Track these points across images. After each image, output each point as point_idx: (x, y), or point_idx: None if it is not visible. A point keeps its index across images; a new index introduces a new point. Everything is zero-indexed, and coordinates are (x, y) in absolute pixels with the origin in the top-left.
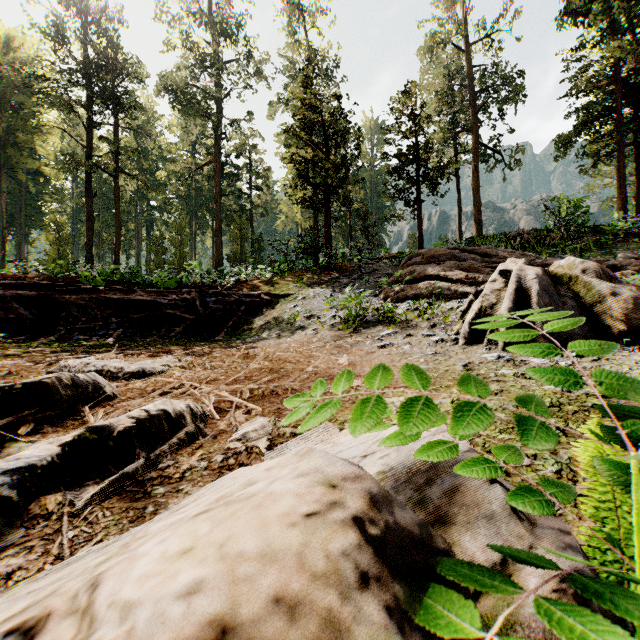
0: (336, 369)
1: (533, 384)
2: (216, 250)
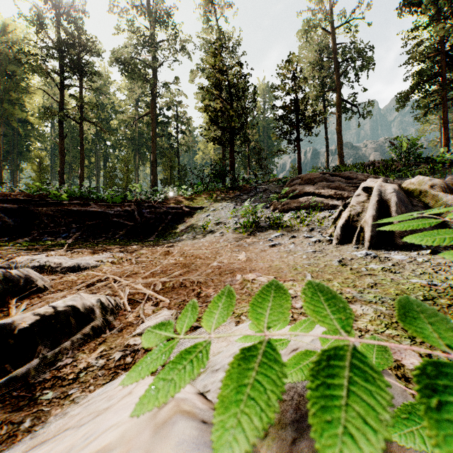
0: (236, 264)
1: (400, 277)
2: (152, 176)
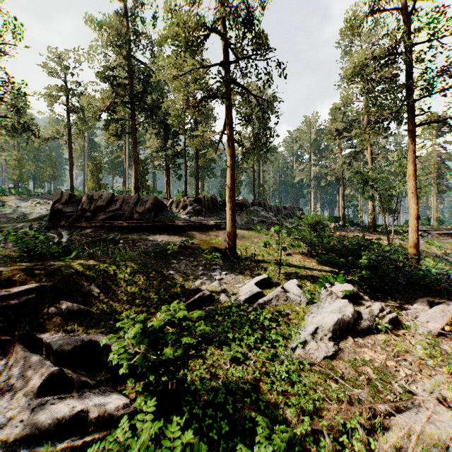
0: None
1: None
2: None
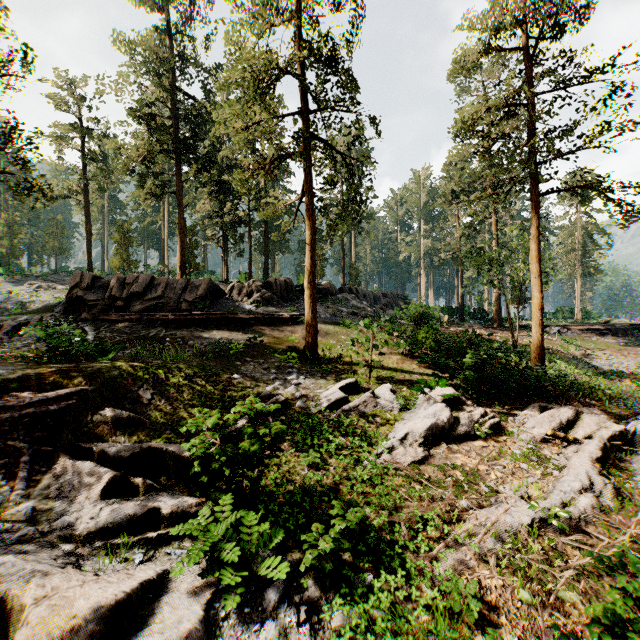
0: None
1: None
2: None
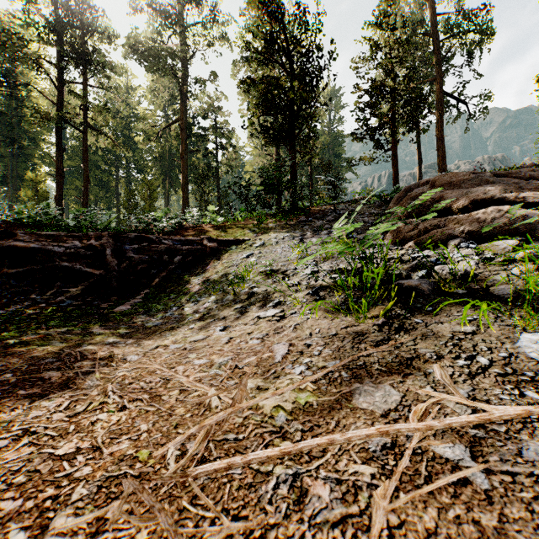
0: None
1: None
2: (183, 204)
